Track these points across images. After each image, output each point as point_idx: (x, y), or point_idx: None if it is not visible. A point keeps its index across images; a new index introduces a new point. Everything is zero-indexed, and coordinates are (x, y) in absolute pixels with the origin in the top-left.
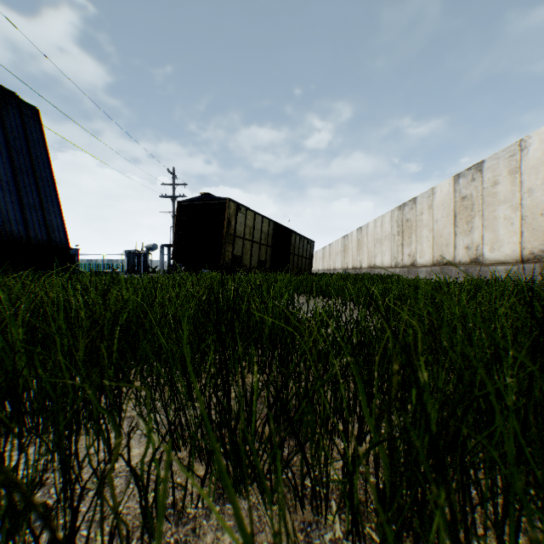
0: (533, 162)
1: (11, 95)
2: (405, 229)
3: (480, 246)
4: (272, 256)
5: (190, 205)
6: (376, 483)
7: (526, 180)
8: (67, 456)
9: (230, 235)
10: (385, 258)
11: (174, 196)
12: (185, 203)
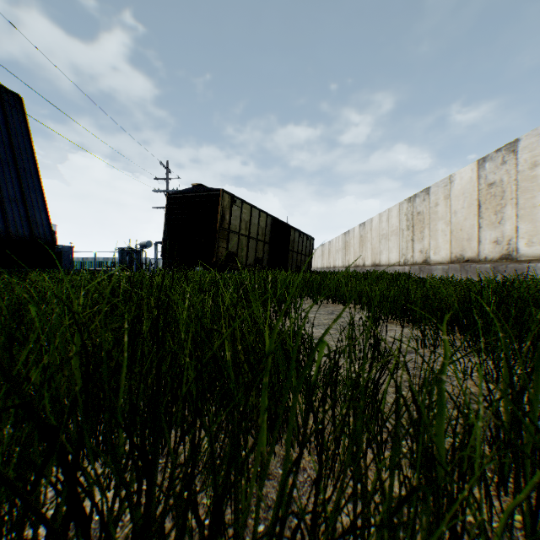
0: None
1: None
2: (416, 222)
3: (514, 239)
4: (270, 253)
5: (181, 197)
6: None
7: None
8: None
9: (224, 230)
10: (392, 255)
11: (168, 191)
12: (176, 195)
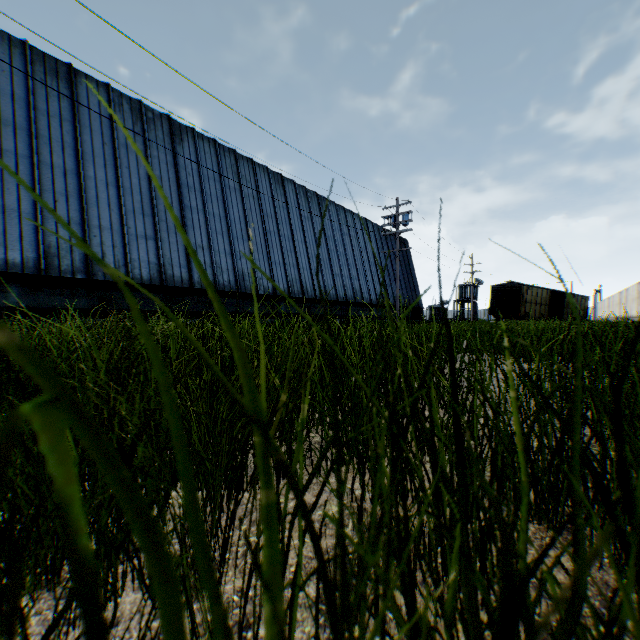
0: None
1: (402, 239)
2: (638, 296)
3: None
4: (548, 310)
5: (499, 287)
6: None
7: None
8: None
9: (523, 302)
10: (633, 312)
11: (472, 272)
12: (496, 286)
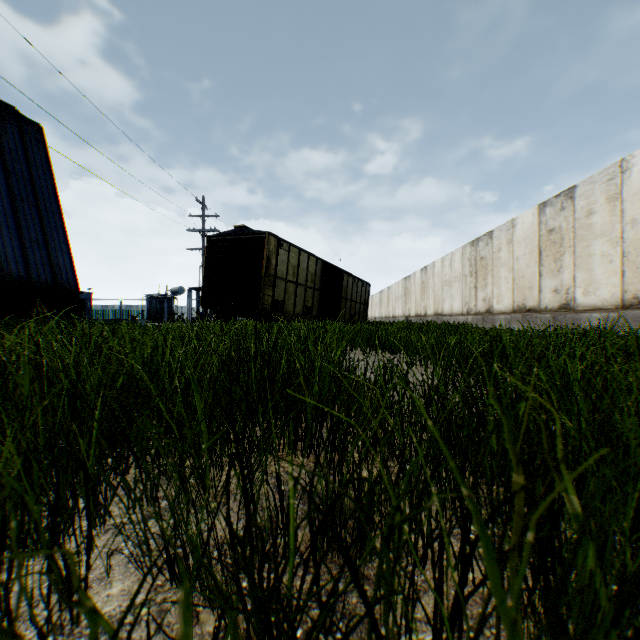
0: (637, 187)
1: (9, 109)
2: (480, 268)
3: (571, 288)
4: (320, 301)
5: (223, 240)
6: None
7: (629, 209)
8: None
9: (270, 276)
10: (455, 304)
11: (204, 230)
12: (216, 238)
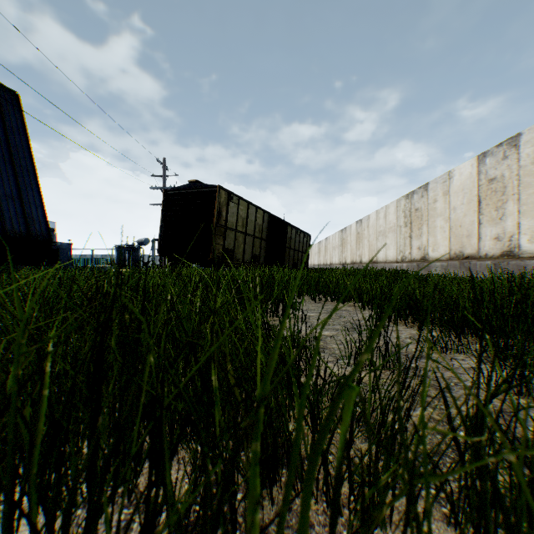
0: None
1: None
2: (414, 219)
3: (515, 235)
4: (267, 250)
5: (178, 194)
6: None
7: None
8: None
9: (221, 227)
10: (389, 252)
11: (165, 188)
12: (172, 192)
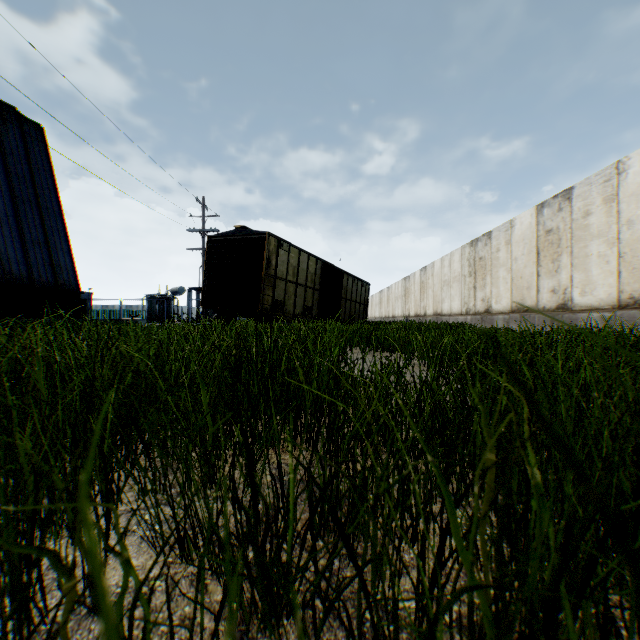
0: (633, 188)
1: (10, 110)
2: (478, 268)
3: (569, 288)
4: (320, 301)
5: (223, 240)
6: (472, 639)
7: (625, 210)
8: (23, 584)
9: (270, 277)
10: (454, 304)
11: (204, 231)
12: (217, 238)
